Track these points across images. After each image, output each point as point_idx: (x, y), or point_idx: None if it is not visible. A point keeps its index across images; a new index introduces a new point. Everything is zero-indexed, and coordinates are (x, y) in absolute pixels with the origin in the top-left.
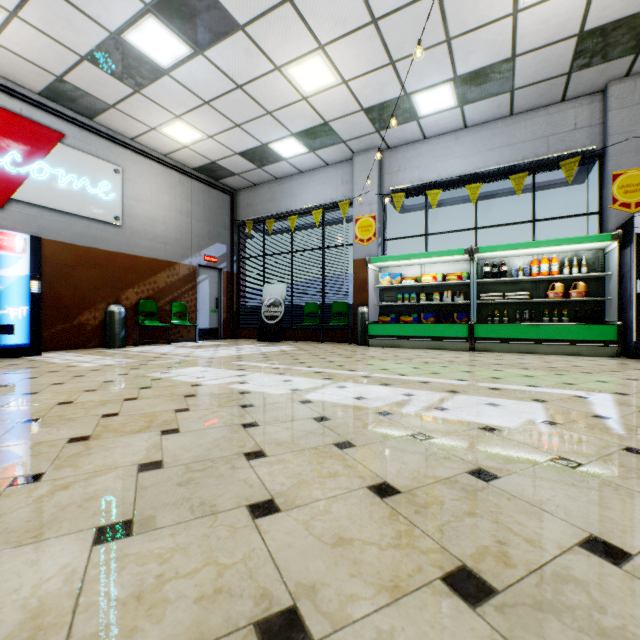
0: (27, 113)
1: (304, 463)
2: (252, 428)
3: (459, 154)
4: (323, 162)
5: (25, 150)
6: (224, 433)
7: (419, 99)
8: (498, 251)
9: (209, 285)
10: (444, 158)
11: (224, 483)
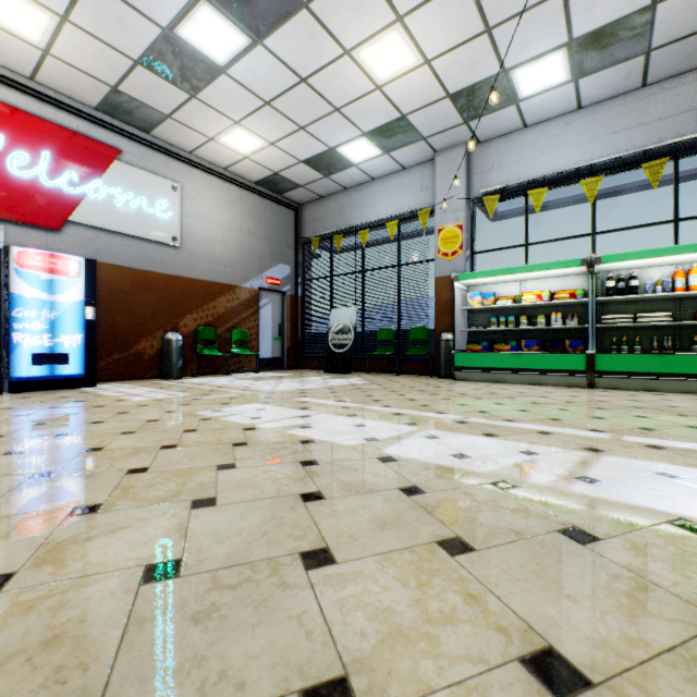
0: (84, 130)
1: (395, 583)
2: (314, 503)
3: (570, 142)
4: (399, 165)
5: (82, 169)
6: (275, 510)
7: (520, 75)
8: (628, 260)
9: (271, 310)
10: (550, 149)
11: (265, 623)
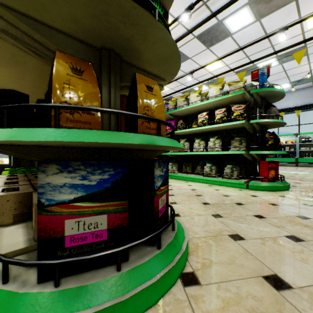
0: None
1: None
2: None
3: (292, 99)
4: None
5: None
6: None
7: (276, 87)
8: (307, 134)
9: None
10: (285, 101)
11: None
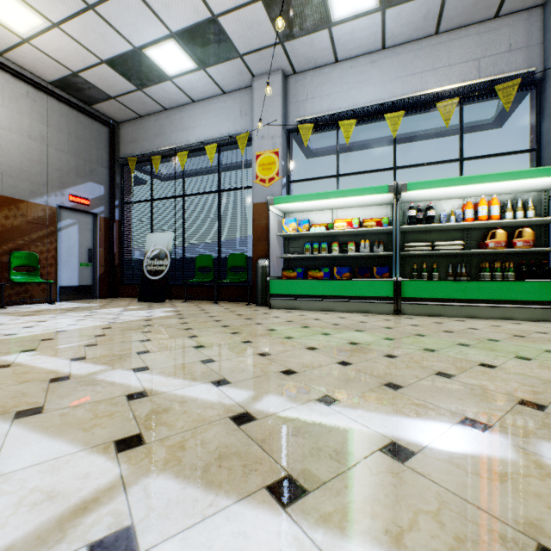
0: None
1: None
2: None
3: (376, 80)
4: (218, 88)
5: None
6: None
7: None
8: (431, 188)
9: (78, 232)
10: (358, 85)
11: None
